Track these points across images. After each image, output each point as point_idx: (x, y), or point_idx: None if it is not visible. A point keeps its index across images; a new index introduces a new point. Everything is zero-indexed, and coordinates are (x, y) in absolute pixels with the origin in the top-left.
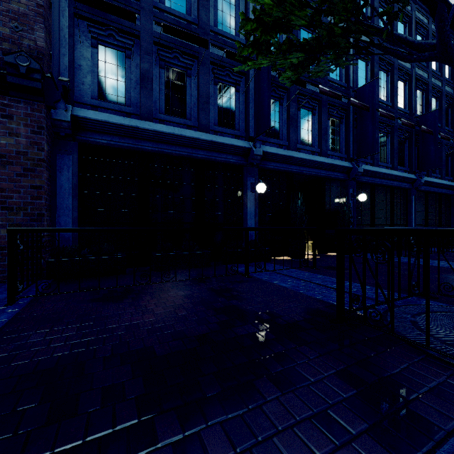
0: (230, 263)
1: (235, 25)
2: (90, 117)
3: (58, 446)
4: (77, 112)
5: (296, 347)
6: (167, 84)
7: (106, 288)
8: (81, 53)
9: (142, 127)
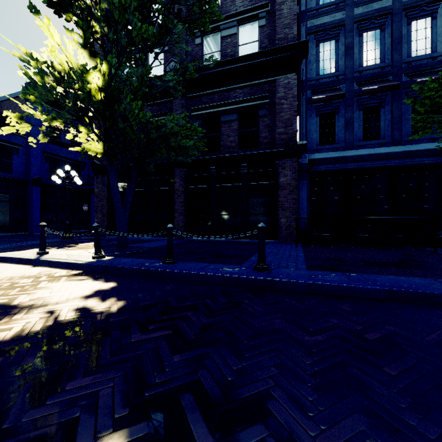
0: (423, 246)
1: (431, 44)
2: (316, 158)
3: (345, 265)
4: (310, 157)
5: (441, 269)
6: (364, 120)
7: (333, 247)
8: (310, 123)
9: (347, 155)
